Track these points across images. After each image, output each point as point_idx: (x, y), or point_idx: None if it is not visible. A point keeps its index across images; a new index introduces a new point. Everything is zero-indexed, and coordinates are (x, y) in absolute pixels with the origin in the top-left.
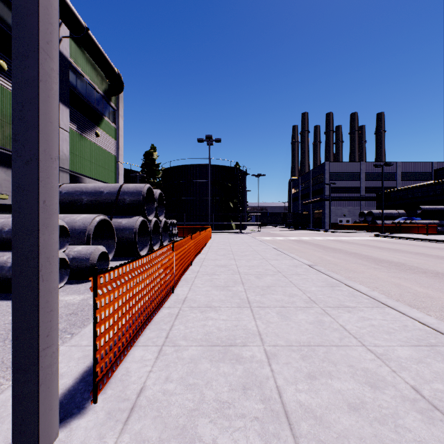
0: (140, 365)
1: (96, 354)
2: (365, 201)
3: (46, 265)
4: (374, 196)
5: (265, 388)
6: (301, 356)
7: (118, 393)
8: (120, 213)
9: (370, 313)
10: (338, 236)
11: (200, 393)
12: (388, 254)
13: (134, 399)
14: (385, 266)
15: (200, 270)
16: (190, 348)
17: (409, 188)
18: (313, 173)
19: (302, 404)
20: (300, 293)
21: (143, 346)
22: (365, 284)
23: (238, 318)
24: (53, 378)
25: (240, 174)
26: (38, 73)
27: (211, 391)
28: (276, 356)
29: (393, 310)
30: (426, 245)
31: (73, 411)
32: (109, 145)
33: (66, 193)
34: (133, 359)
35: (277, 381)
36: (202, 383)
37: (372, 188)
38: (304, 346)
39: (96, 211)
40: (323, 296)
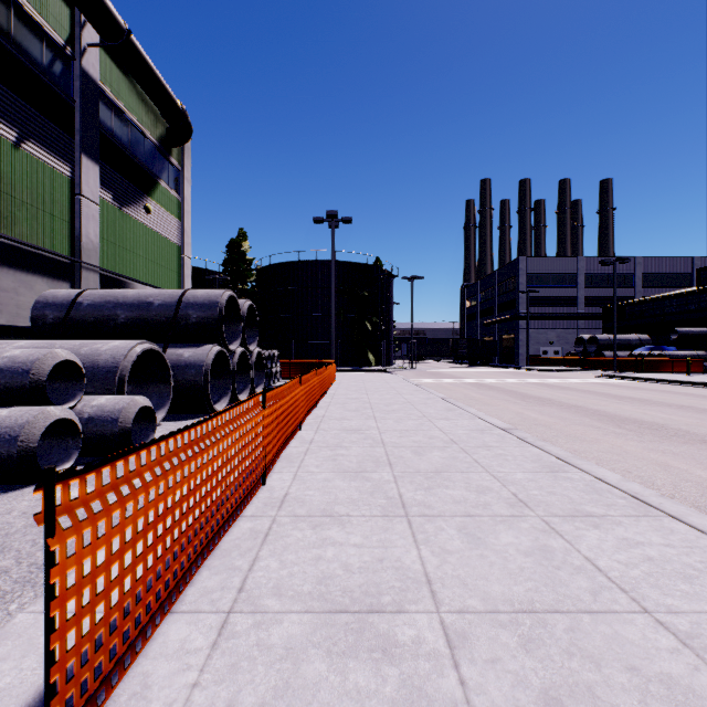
0: (175, 668)
1: (49, 675)
2: (584, 320)
3: None
4: (598, 312)
5: None
6: (520, 639)
7: None
8: (181, 339)
9: (636, 529)
10: (543, 377)
11: None
12: (632, 409)
13: None
14: (633, 430)
15: (314, 438)
16: (286, 618)
17: (657, 299)
18: (500, 275)
19: None
20: (497, 486)
21: (191, 613)
22: (606, 465)
23: (385, 542)
24: None
25: (383, 276)
26: None
27: None
28: (468, 641)
29: (679, 523)
30: (690, 392)
31: None
32: (169, 227)
33: (91, 306)
34: (163, 649)
35: None
36: None
37: (596, 299)
38: (524, 613)
39: (141, 335)
40: (540, 492)
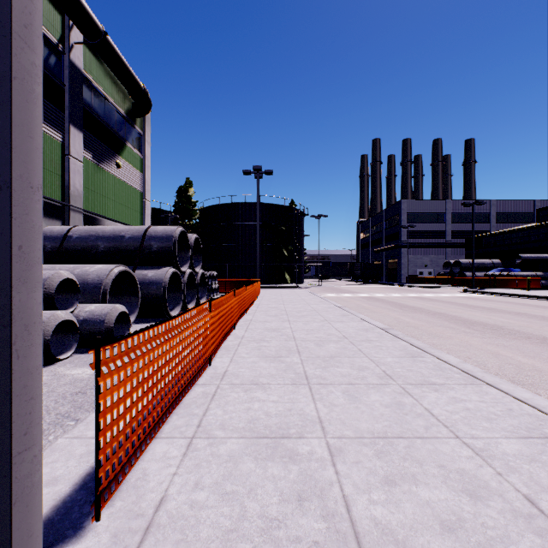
0: (162, 466)
1: (98, 455)
2: (451, 248)
3: (23, 335)
4: (462, 242)
5: (328, 498)
6: (375, 452)
7: (129, 505)
8: (145, 263)
9: (463, 392)
10: (418, 292)
11: (240, 506)
12: (481, 315)
13: (150, 515)
14: (478, 330)
15: (245, 335)
16: (229, 441)
17: (506, 232)
18: (386, 214)
19: (378, 523)
20: (373, 366)
21: (168, 438)
22: (454, 353)
23: (293, 399)
24: (35, 492)
25: (296, 215)
26: (10, 67)
27: (256, 503)
28: (342, 453)
29: (493, 388)
30: (528, 303)
31: (66, 533)
32: (134, 178)
33: (78, 238)
34: (153, 457)
35: (343, 489)
36: (243, 491)
37: (460, 232)
38: (379, 438)
39: (116, 260)
40: (402, 369)
